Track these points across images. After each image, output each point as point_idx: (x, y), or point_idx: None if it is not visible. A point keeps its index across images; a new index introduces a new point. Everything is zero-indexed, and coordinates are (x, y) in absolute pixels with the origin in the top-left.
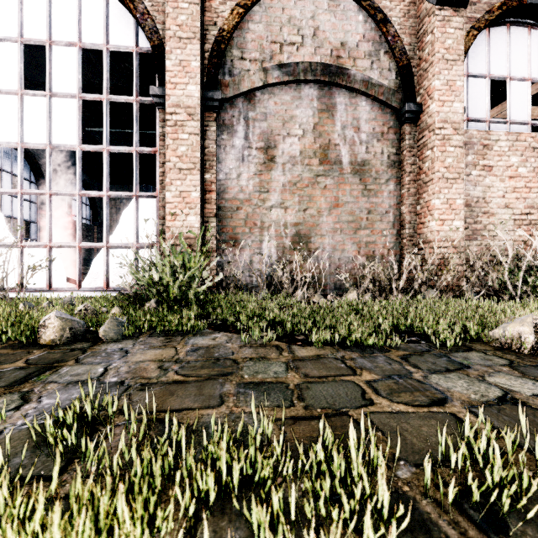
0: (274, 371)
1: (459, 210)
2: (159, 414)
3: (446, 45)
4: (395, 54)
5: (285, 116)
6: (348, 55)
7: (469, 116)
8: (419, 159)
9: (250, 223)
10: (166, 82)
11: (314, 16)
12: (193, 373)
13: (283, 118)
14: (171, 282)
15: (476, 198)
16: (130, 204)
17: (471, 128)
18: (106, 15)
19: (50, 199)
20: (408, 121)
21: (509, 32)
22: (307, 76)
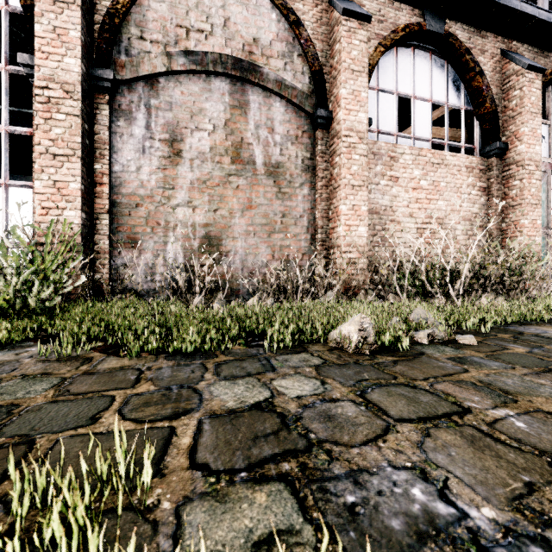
0: (28, 391)
1: (364, 217)
2: None
3: (352, 56)
4: (308, 58)
5: (193, 108)
6: (261, 53)
7: (379, 128)
8: (331, 165)
9: (153, 222)
10: (35, 50)
11: (225, 5)
12: None
13: (191, 110)
14: (3, 287)
15: (384, 207)
16: None
17: (381, 140)
18: None
19: None
20: (321, 127)
21: (414, 54)
22: (217, 67)
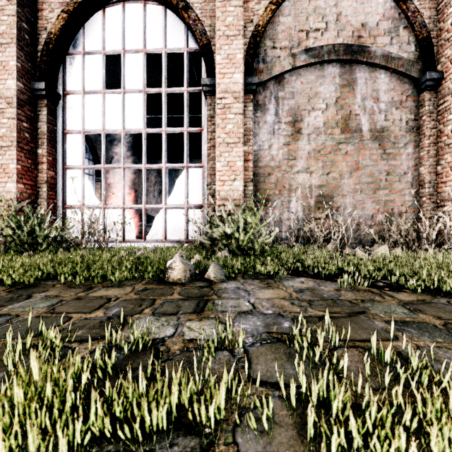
0: (402, 312)
1: None
2: (352, 342)
3: None
4: (415, 28)
5: (310, 93)
6: (368, 34)
7: None
8: (440, 123)
9: (280, 186)
10: (217, 73)
11: (337, 3)
12: (330, 310)
13: (308, 95)
14: (242, 235)
15: None
16: (182, 173)
17: None
18: (164, 25)
19: (124, 172)
20: (428, 88)
21: None
22: (330, 56)
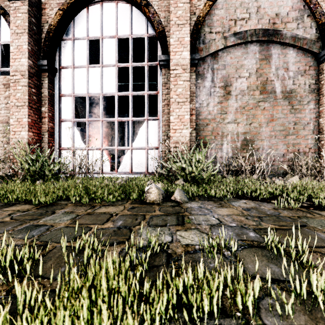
0: None
1: None
2: (309, 248)
3: None
4: (316, 16)
5: (237, 65)
6: (281, 21)
7: None
8: None
9: (215, 133)
10: (170, 52)
11: None
12: (278, 224)
13: (236, 66)
14: (194, 169)
15: None
16: (143, 124)
17: None
18: (130, 18)
19: (102, 123)
20: None
21: None
22: (252, 38)
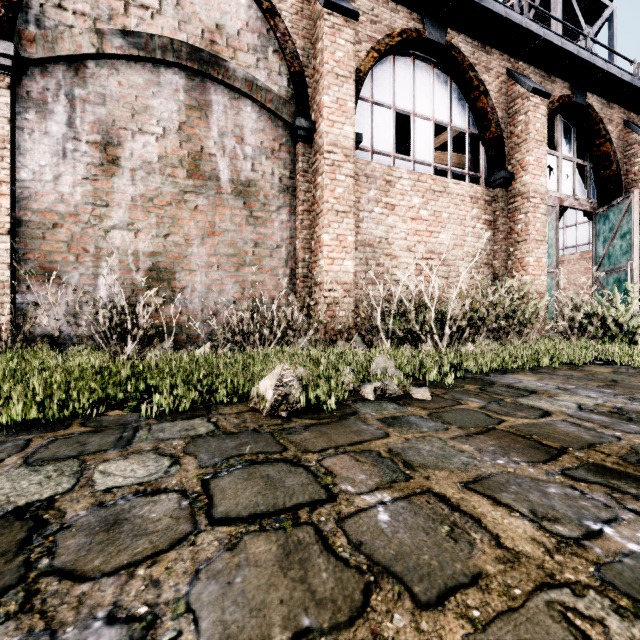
0: None
1: (350, 248)
2: None
3: (337, 58)
4: (286, 56)
5: (135, 104)
6: (226, 43)
7: (374, 147)
8: (314, 186)
9: (78, 248)
10: None
11: None
12: None
13: (133, 106)
14: None
15: (379, 238)
16: None
17: (376, 160)
18: None
19: None
20: (302, 140)
21: (414, 65)
22: (167, 56)
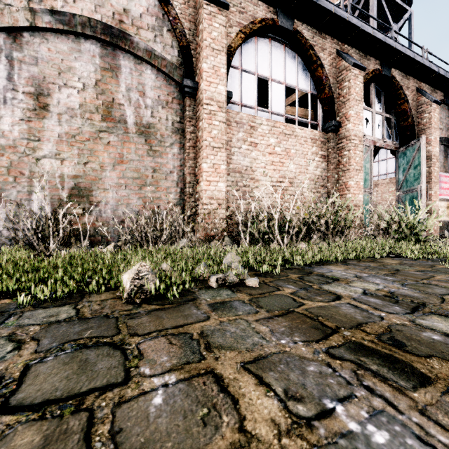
0: None
1: (223, 174)
2: None
3: (213, 36)
4: (176, 34)
5: (61, 65)
6: (131, 23)
7: (242, 102)
8: (197, 129)
9: (16, 171)
10: None
11: None
12: None
13: (59, 67)
14: None
15: (245, 167)
16: None
17: (244, 111)
18: None
19: None
20: (188, 95)
21: (271, 44)
22: (85, 30)
